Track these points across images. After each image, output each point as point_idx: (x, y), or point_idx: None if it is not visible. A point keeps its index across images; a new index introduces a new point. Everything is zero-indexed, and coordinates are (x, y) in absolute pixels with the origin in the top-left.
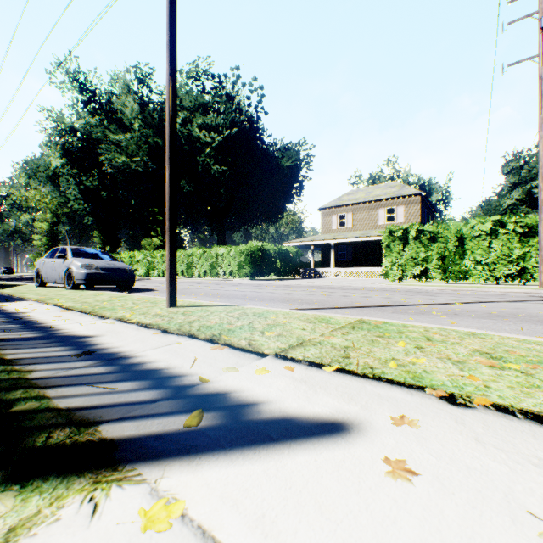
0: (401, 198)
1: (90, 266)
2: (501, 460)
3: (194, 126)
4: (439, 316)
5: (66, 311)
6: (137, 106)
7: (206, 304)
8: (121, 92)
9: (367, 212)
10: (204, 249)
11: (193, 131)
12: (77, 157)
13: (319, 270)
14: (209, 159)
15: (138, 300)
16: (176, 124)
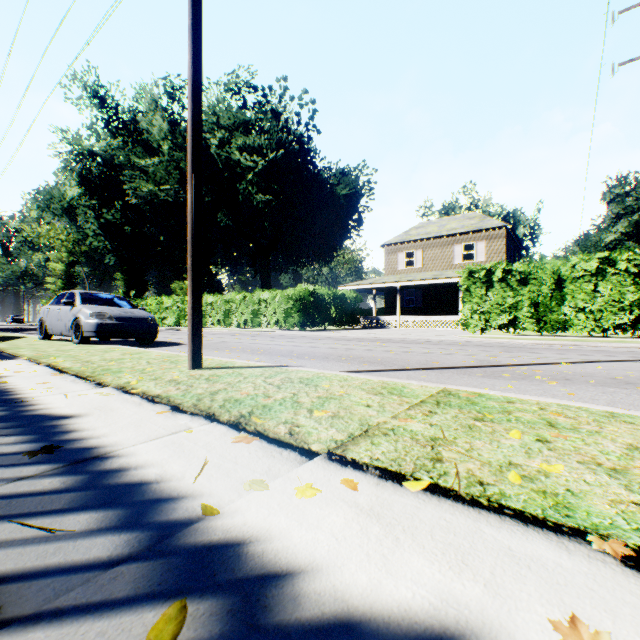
0: (482, 232)
1: (102, 315)
2: None
3: (234, 148)
4: (547, 382)
5: (57, 375)
6: (167, 125)
7: (240, 364)
8: (148, 109)
9: (441, 249)
10: (244, 293)
11: (233, 154)
12: (97, 186)
13: (382, 318)
14: (252, 186)
15: (156, 359)
16: (201, 132)
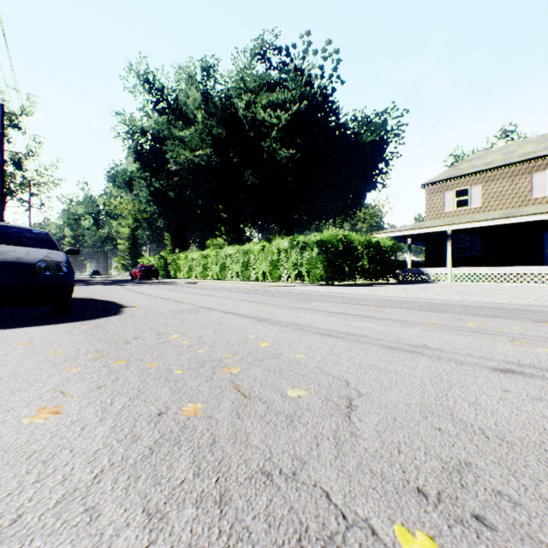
0: None
1: None
2: None
3: (258, 108)
4: None
5: None
6: (200, 95)
7: None
8: (186, 85)
9: (510, 181)
10: (262, 242)
11: (258, 114)
12: (147, 159)
13: (425, 271)
14: (275, 143)
15: None
16: None
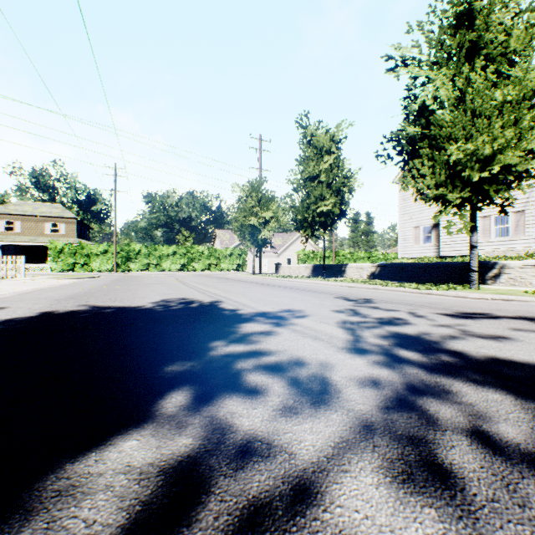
0: (64, 219)
1: None
2: (58, 276)
3: None
4: None
5: None
6: None
7: None
8: None
9: (36, 223)
10: None
11: None
12: None
13: None
14: None
15: None
16: None
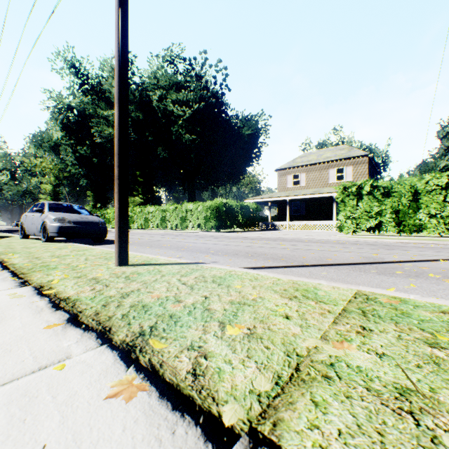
0: (350, 159)
1: (63, 220)
2: None
3: (169, 102)
4: (444, 280)
5: None
6: None
7: (163, 261)
8: (109, 75)
9: (319, 172)
10: (175, 205)
11: (168, 106)
12: (73, 130)
13: (276, 223)
14: (182, 129)
15: (94, 255)
16: (127, 58)
